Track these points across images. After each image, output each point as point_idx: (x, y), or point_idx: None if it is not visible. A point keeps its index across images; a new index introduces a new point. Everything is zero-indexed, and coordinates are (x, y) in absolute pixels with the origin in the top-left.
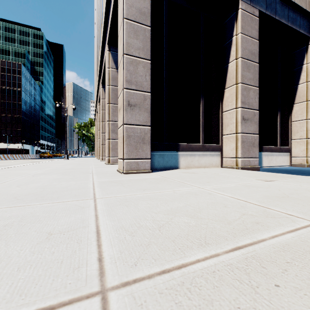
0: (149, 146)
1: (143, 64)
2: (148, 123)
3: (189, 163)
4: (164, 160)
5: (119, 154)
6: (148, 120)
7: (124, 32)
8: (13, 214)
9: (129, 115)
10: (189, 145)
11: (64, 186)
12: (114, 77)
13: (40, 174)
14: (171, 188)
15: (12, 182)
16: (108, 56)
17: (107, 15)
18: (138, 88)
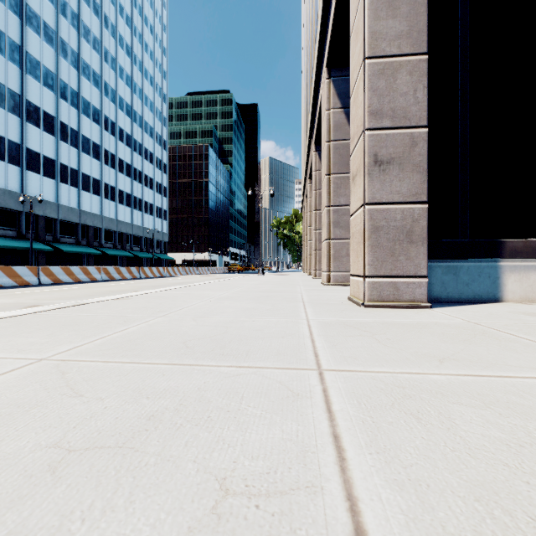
0: (425, 247)
1: (409, 67)
2: (422, 196)
3: (533, 290)
4: (459, 280)
5: (353, 267)
6: (421, 190)
7: (365, 13)
8: (171, 386)
9: (375, 184)
10: (533, 242)
11: (257, 326)
12: (338, 124)
13: (226, 298)
14: (530, 367)
15: (188, 311)
16: (327, 89)
17: (325, 13)
18: (397, 123)
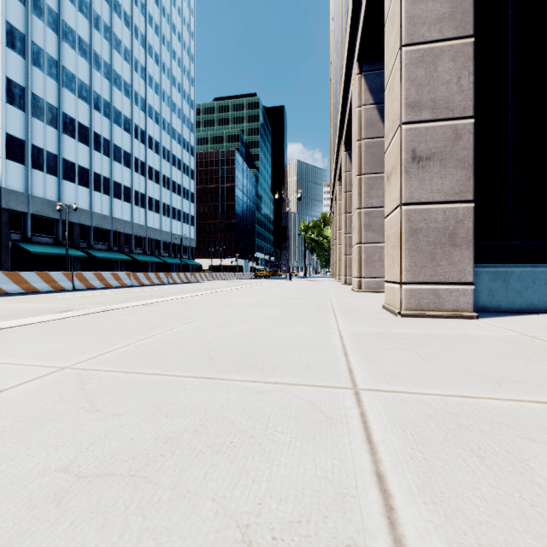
0: (470, 251)
1: (452, 53)
2: (467, 194)
3: None
4: (510, 287)
5: (387, 273)
6: (466, 188)
7: None
8: (192, 402)
9: (413, 183)
10: None
11: (285, 335)
12: (370, 122)
13: (252, 305)
14: None
15: (213, 318)
16: (358, 84)
17: (356, 4)
18: (439, 115)
